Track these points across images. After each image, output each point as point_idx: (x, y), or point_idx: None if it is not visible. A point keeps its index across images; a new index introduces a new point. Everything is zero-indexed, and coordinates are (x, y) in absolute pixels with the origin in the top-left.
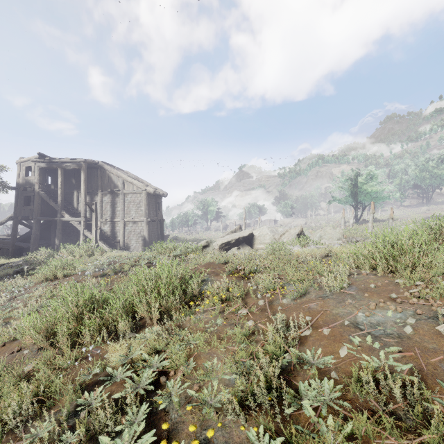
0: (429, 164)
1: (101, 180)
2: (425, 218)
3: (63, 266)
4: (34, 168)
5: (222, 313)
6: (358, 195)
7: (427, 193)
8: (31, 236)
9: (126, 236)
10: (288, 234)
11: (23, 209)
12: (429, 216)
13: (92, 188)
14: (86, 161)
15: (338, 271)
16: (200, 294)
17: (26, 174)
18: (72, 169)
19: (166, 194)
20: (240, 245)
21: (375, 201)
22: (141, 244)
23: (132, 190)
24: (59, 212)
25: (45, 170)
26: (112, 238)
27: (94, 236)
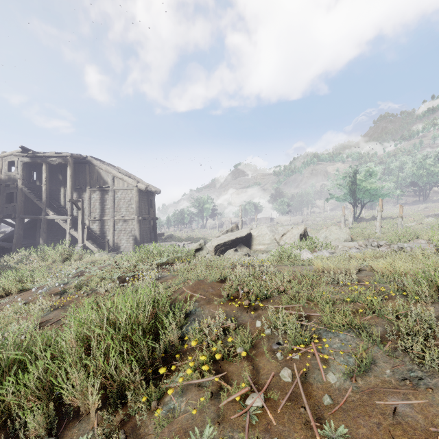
0: (427, 162)
1: (90, 175)
2: (426, 216)
3: (19, 278)
4: (17, 163)
5: (215, 398)
6: (357, 193)
7: (424, 191)
8: (14, 236)
9: (116, 235)
10: (290, 235)
11: (6, 207)
12: (430, 214)
13: (80, 184)
14: (73, 156)
15: (423, 319)
16: (182, 341)
17: (8, 169)
18: (59, 164)
19: (159, 191)
20: (237, 247)
21: (375, 199)
22: (132, 244)
23: (122, 186)
24: (43, 210)
25: (30, 165)
26: (101, 237)
27: (80, 236)
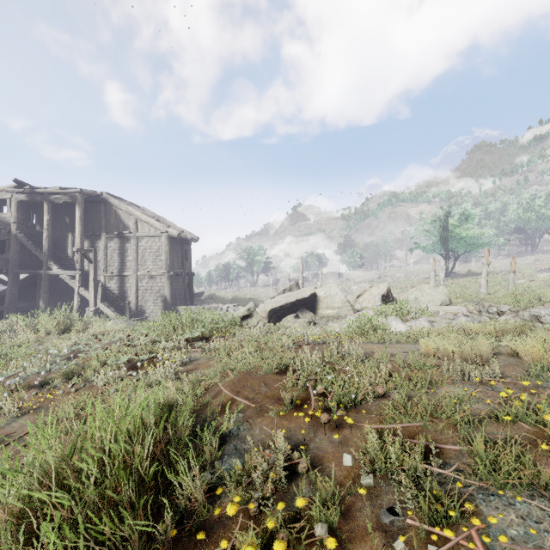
0: (536, 202)
1: (106, 218)
2: (538, 270)
3: None
4: (10, 201)
5: None
6: (449, 241)
7: (533, 239)
8: (5, 297)
9: (140, 295)
10: (368, 295)
11: None
12: (543, 269)
13: (93, 229)
14: (83, 192)
15: None
16: (213, 495)
17: None
18: (65, 204)
19: (196, 239)
20: (298, 311)
21: (472, 249)
22: (161, 307)
23: (148, 232)
24: (44, 263)
25: (29, 205)
26: (120, 298)
27: (92, 297)
